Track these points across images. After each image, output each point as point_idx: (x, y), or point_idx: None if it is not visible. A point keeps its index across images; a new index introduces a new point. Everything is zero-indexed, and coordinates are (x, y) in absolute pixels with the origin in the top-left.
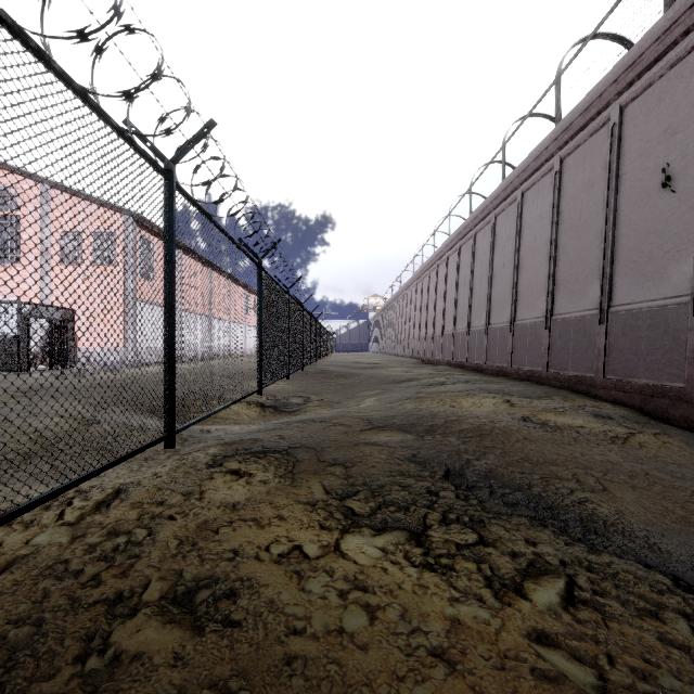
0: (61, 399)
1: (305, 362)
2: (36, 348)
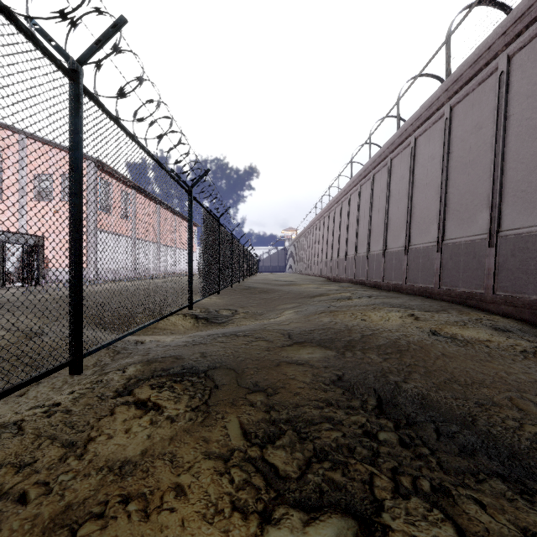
0: (16, 313)
1: (234, 280)
2: (12, 269)
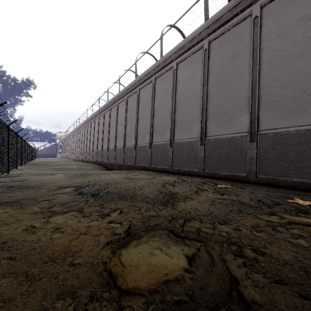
0: None
1: (28, 160)
2: None
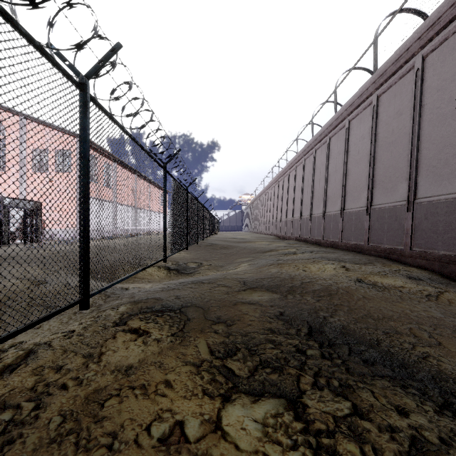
0: (23, 265)
1: (199, 238)
2: (15, 229)
